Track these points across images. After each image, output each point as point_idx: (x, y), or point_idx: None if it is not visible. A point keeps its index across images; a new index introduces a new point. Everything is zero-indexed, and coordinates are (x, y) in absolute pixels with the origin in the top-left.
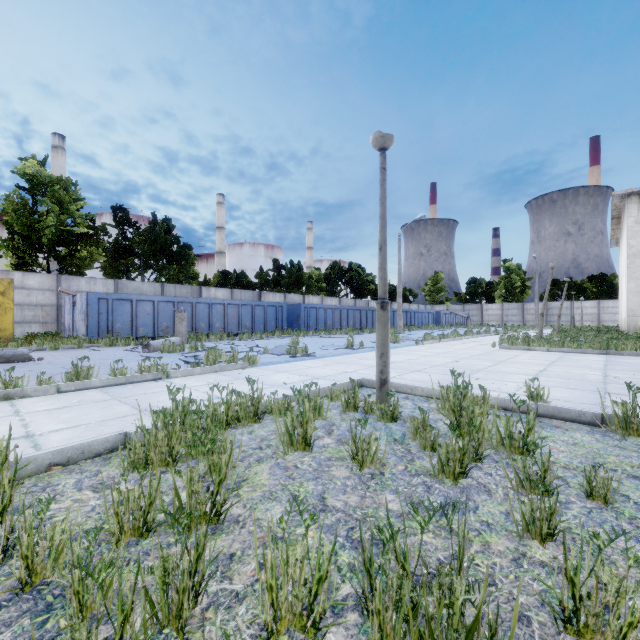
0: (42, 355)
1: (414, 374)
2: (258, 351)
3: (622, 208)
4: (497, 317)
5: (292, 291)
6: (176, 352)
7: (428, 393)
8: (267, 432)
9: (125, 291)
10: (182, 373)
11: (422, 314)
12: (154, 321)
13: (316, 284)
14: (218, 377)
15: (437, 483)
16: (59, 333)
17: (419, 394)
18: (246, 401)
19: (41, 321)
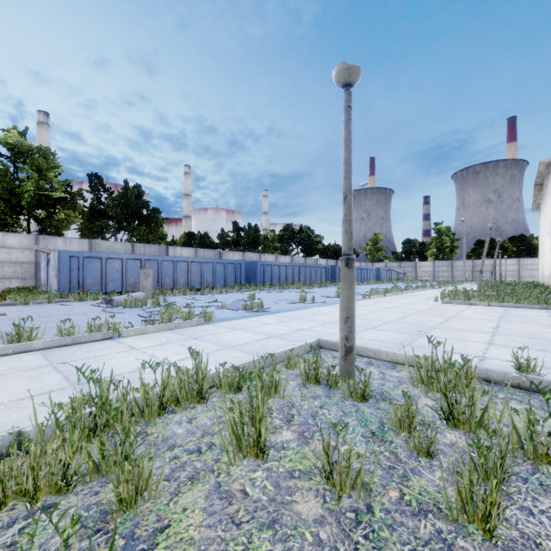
0: (9, 310)
1: (370, 332)
2: (216, 306)
3: (546, 175)
4: (429, 273)
5: (250, 250)
6: (138, 307)
7: (394, 358)
8: (211, 419)
9: (98, 250)
10: (135, 332)
11: (364, 270)
12: (122, 277)
13: (271, 244)
14: (171, 336)
15: (459, 535)
16: (36, 288)
17: (383, 359)
18: (188, 377)
19: (20, 277)
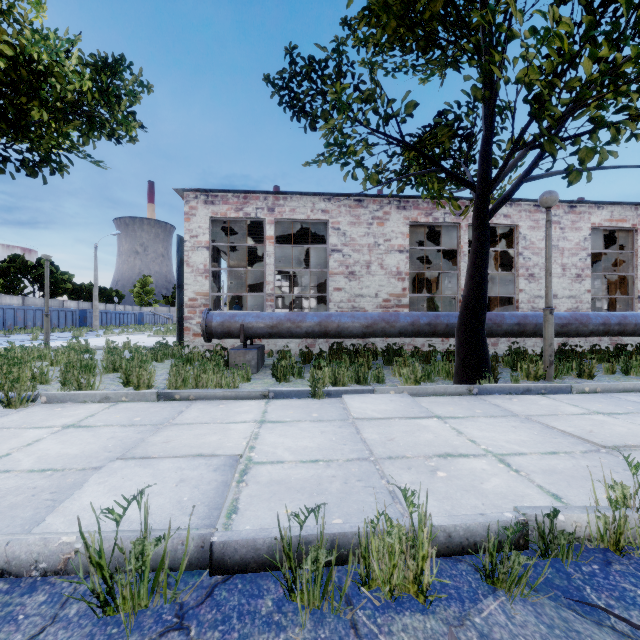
0: None
1: None
2: None
3: None
4: None
5: None
6: None
7: None
8: None
9: None
10: None
11: (124, 315)
12: None
13: None
14: None
15: None
16: None
17: None
18: None
19: None
